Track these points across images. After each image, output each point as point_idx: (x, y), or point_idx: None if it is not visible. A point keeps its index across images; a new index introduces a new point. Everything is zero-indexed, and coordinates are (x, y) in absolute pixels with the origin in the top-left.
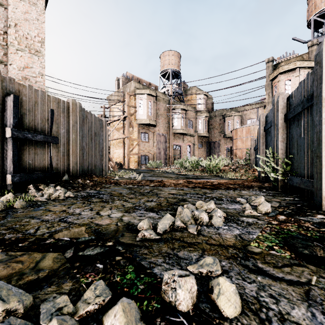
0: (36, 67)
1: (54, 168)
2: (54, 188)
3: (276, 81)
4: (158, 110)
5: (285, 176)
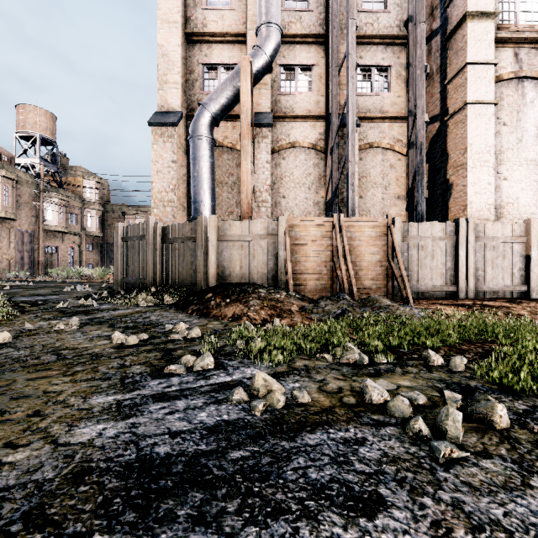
0: None
1: None
2: None
3: None
4: (18, 196)
5: None
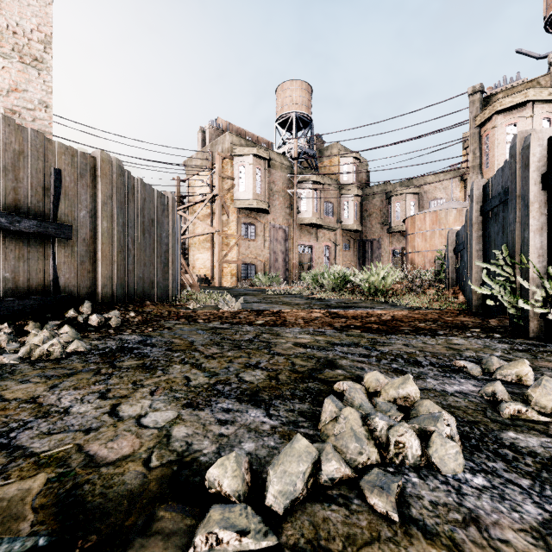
0: (35, 90)
1: (63, 288)
2: (51, 330)
3: (488, 127)
4: (272, 184)
5: (549, 307)
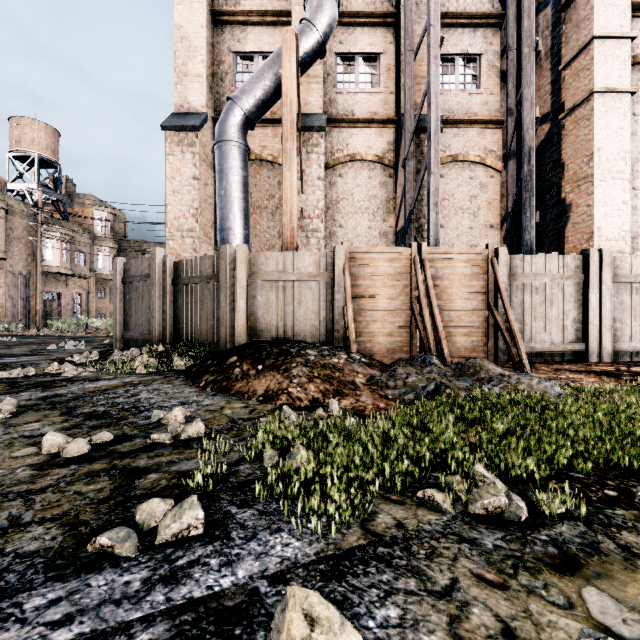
0: None
1: None
2: None
3: None
4: (10, 230)
5: None
